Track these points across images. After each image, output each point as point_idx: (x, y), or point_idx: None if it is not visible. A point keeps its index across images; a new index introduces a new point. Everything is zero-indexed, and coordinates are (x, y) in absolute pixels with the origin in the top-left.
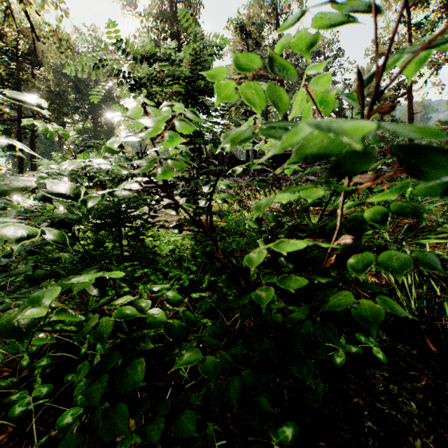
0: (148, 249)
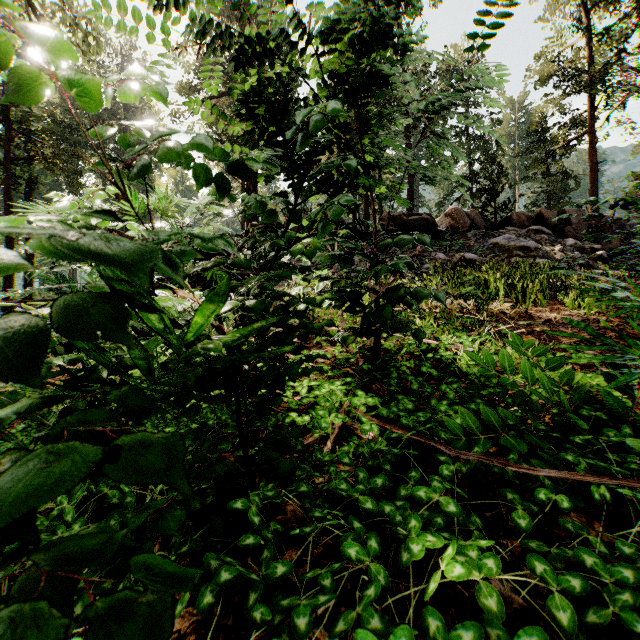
0: (288, 427)
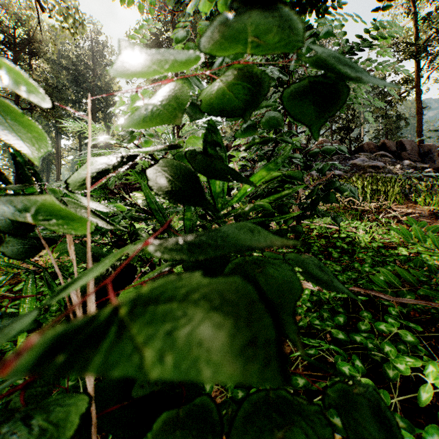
0: None
